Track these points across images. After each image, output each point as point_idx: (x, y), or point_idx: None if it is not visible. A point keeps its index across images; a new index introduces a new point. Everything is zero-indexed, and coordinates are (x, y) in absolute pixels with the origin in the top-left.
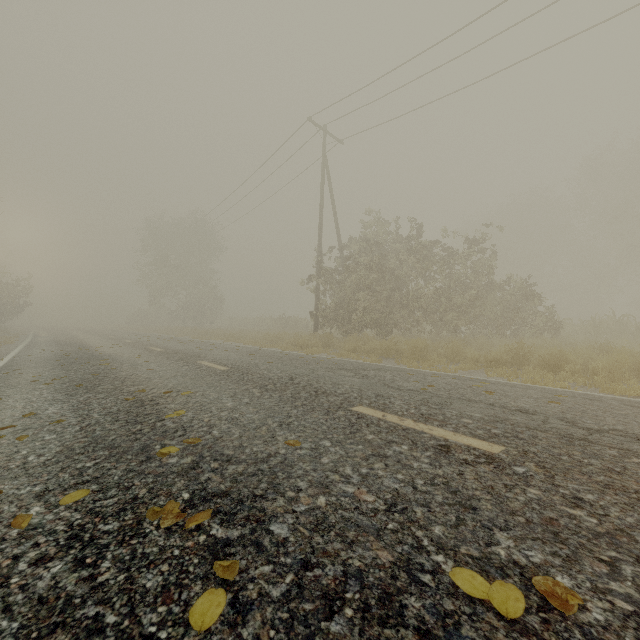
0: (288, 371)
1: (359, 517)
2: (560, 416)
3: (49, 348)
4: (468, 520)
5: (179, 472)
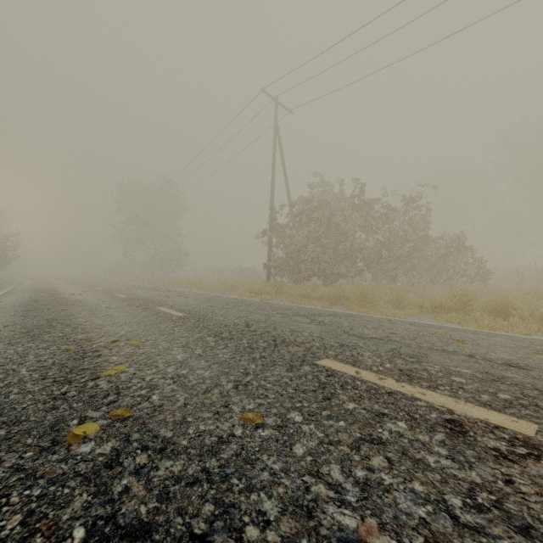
0: (244, 317)
1: None
2: None
3: (23, 295)
4: None
5: (86, 474)
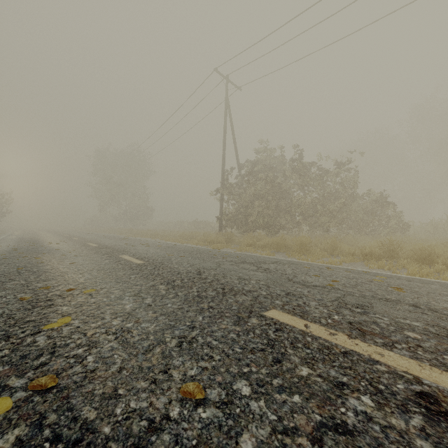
0: (197, 265)
1: None
2: None
3: (8, 244)
4: None
5: None
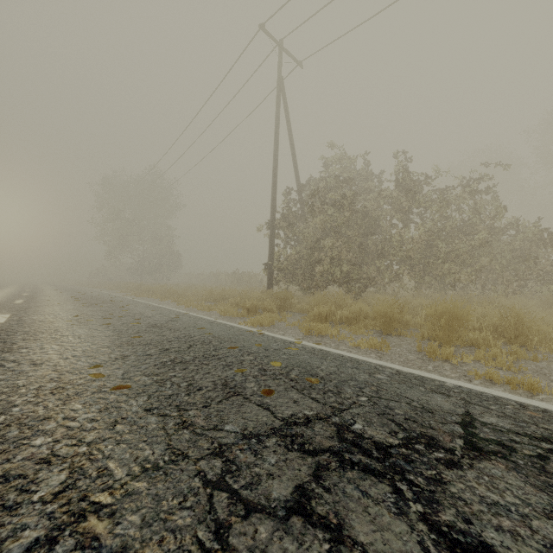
0: (82, 528)
1: None
2: None
3: None
4: None
5: None
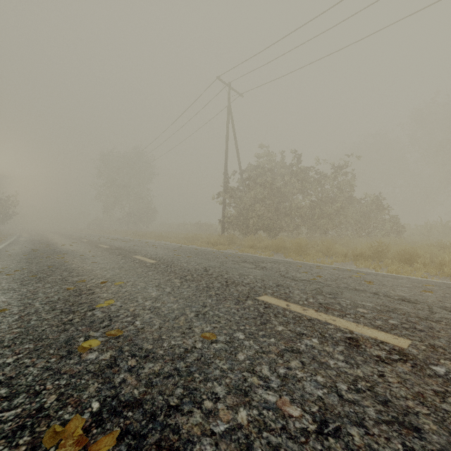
0: (203, 264)
1: (288, 444)
2: (441, 305)
3: (24, 245)
4: (418, 450)
5: (95, 371)
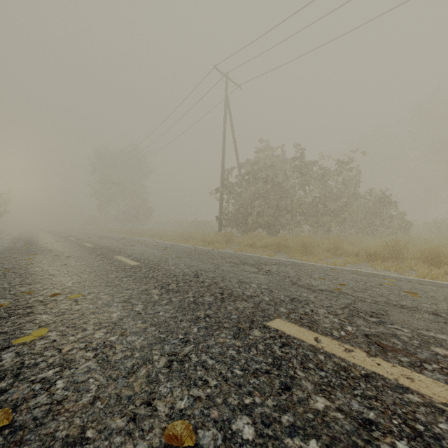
0: (194, 266)
1: None
2: None
3: (2, 244)
4: None
5: None
